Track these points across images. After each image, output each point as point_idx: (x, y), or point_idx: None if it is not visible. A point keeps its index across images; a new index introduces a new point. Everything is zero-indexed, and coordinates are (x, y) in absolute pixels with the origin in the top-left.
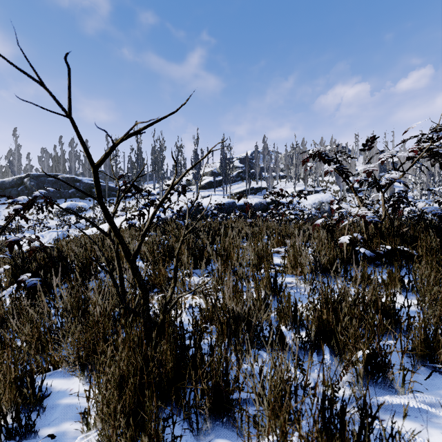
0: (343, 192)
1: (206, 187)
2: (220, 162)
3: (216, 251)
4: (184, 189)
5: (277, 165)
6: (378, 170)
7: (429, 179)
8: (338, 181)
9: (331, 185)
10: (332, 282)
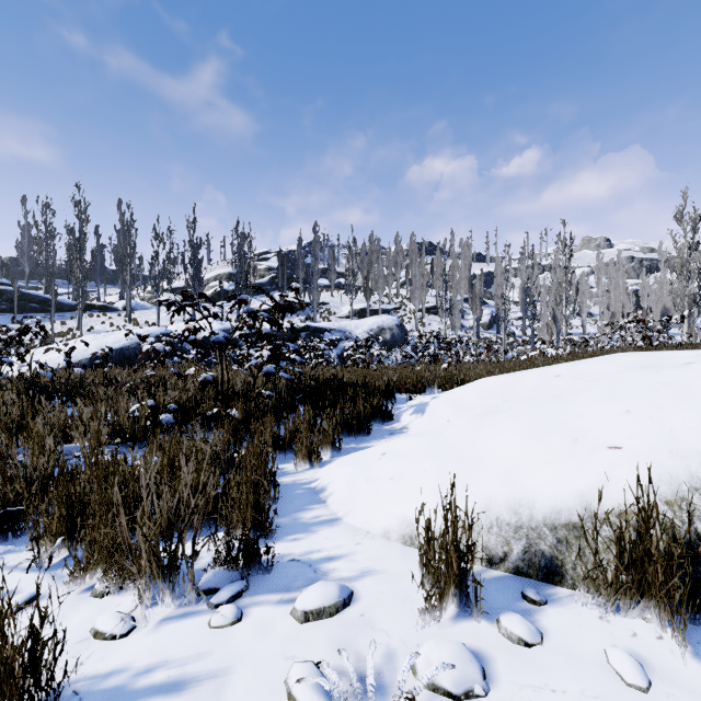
0: (422, 313)
1: (216, 299)
2: (233, 262)
3: (43, 420)
4: (42, 328)
5: (331, 269)
6: (466, 284)
7: (525, 299)
8: (413, 298)
9: (409, 302)
10: (138, 452)
